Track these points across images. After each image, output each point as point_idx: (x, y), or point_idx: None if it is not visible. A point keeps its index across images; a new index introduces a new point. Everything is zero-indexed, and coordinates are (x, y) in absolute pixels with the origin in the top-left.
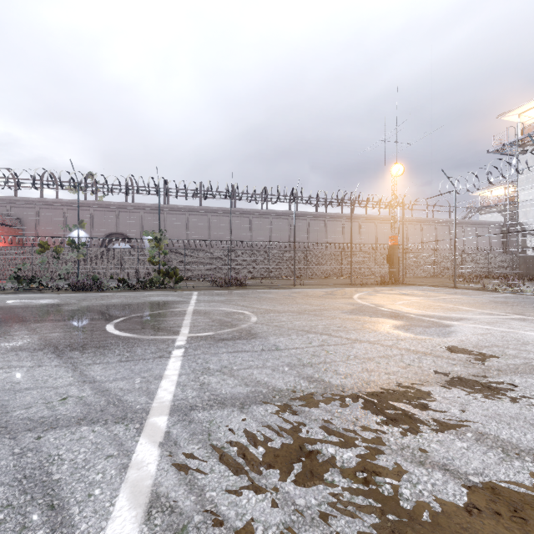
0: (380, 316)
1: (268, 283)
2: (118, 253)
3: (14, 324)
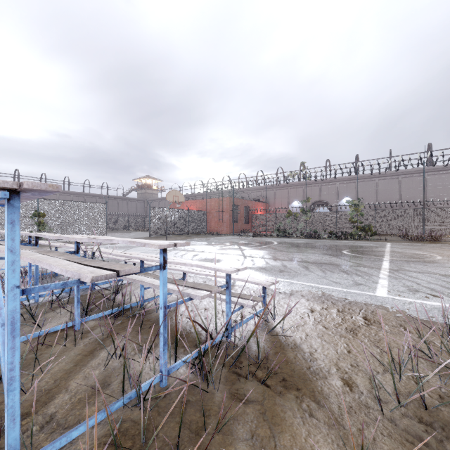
0: None
1: None
2: (322, 215)
3: (301, 248)
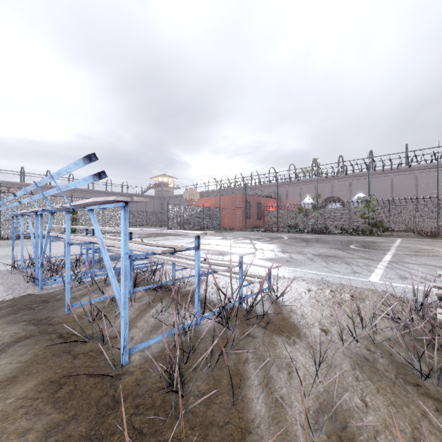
0: None
1: None
2: (334, 211)
3: (310, 242)
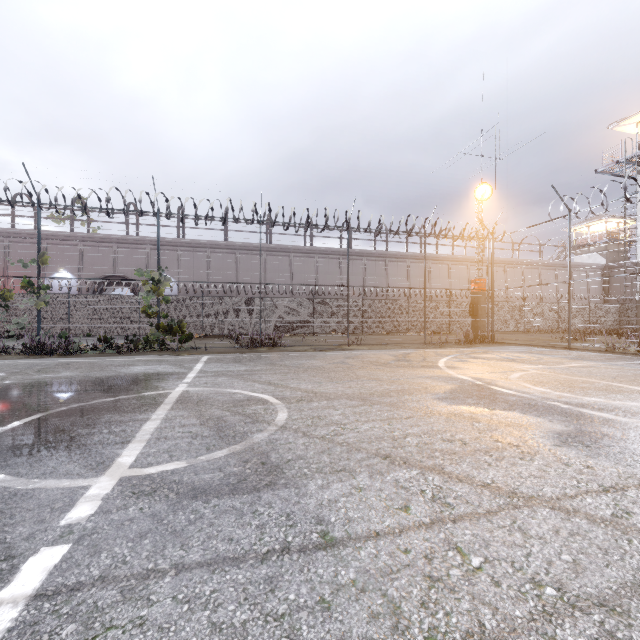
0: (508, 408)
1: (312, 341)
2: (111, 301)
3: None
